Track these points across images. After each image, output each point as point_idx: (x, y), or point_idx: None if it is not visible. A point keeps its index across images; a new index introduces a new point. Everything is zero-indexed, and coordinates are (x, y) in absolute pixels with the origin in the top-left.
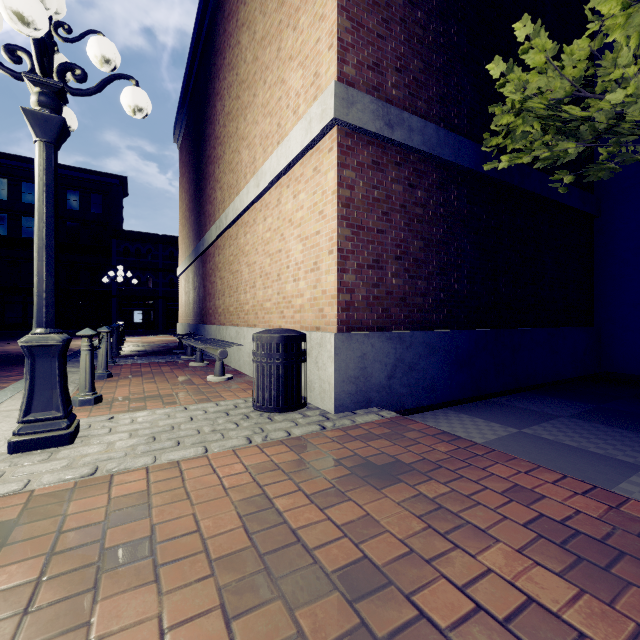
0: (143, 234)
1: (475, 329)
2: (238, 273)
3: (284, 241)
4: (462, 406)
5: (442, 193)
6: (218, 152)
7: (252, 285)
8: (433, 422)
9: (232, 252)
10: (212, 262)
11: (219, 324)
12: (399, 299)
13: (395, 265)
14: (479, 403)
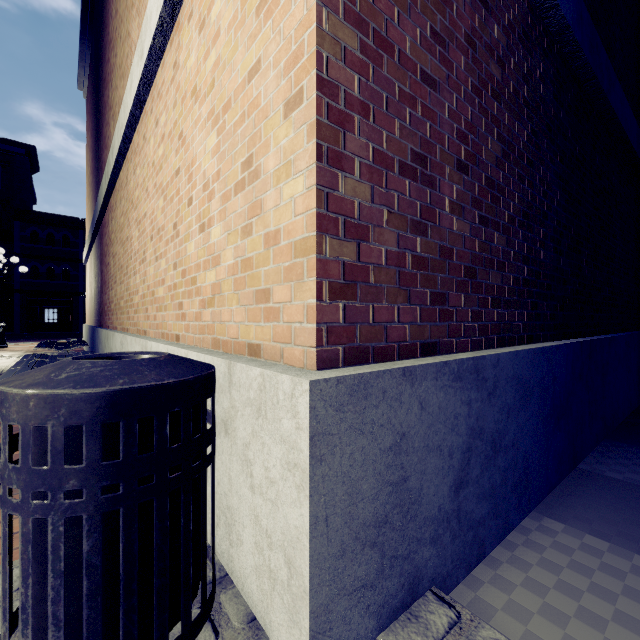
0: (57, 217)
1: (561, 340)
2: (127, 242)
3: (183, 146)
4: (555, 496)
5: (526, 55)
6: (111, 62)
7: (141, 258)
8: (562, 593)
9: (122, 209)
10: (106, 234)
11: (112, 327)
12: (464, 271)
13: (457, 183)
14: (573, 481)
